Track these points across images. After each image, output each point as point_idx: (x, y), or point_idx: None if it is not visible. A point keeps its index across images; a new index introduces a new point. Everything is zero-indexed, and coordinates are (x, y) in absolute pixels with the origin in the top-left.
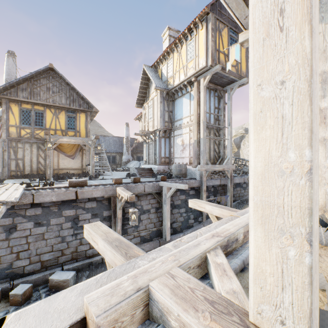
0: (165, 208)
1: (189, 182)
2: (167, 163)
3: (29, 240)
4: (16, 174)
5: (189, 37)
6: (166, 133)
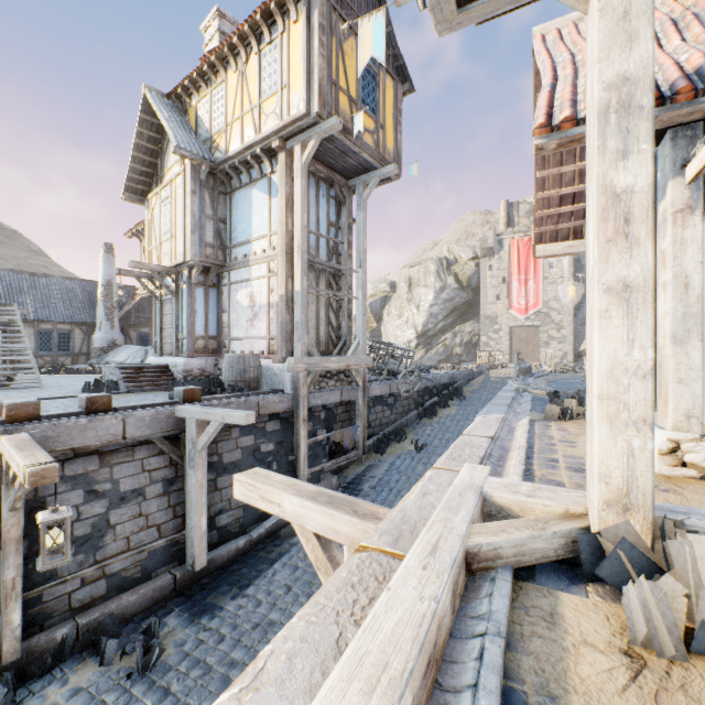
0: (192, 480)
1: (265, 400)
2: (212, 351)
3: None
4: None
5: (267, 34)
6: (211, 275)
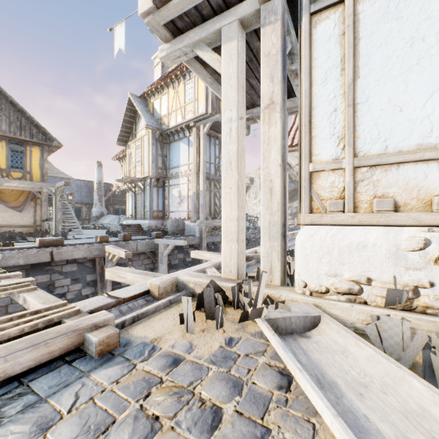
0: (161, 268)
1: (188, 239)
2: (160, 218)
3: None
4: None
5: (188, 76)
6: (160, 182)
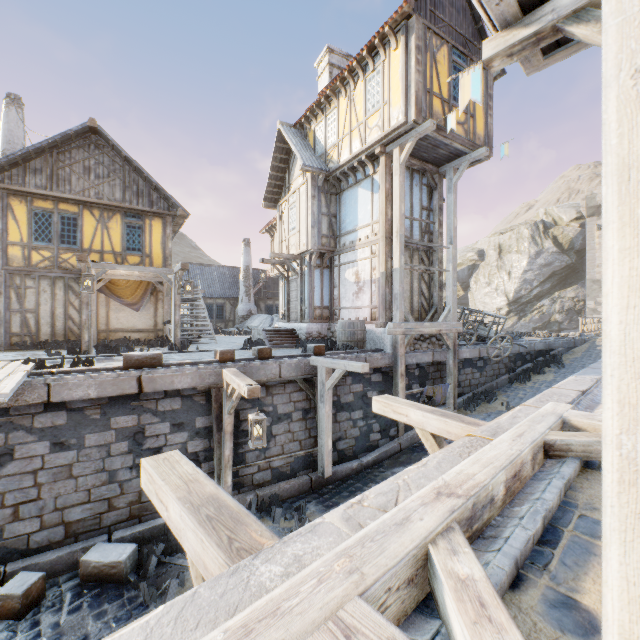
0: (322, 411)
1: (370, 357)
2: (326, 318)
3: (41, 479)
4: (21, 341)
5: (371, 64)
6: (325, 259)
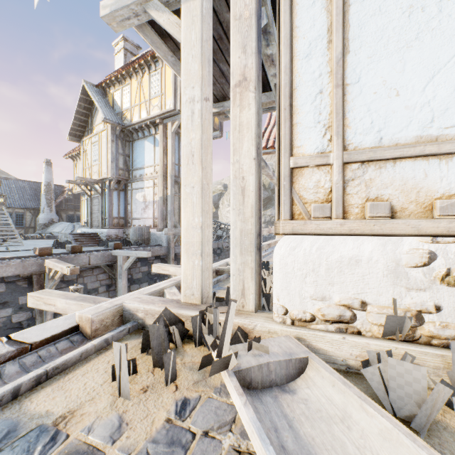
0: (120, 284)
1: (153, 249)
2: (122, 225)
3: None
4: None
5: (154, 66)
6: (121, 184)
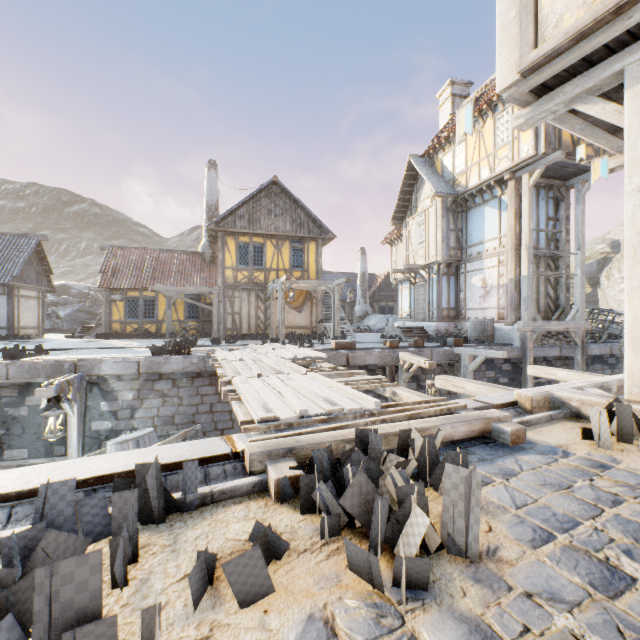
0: None
1: (501, 349)
2: (451, 318)
3: None
4: (232, 334)
5: (501, 106)
6: (451, 267)
